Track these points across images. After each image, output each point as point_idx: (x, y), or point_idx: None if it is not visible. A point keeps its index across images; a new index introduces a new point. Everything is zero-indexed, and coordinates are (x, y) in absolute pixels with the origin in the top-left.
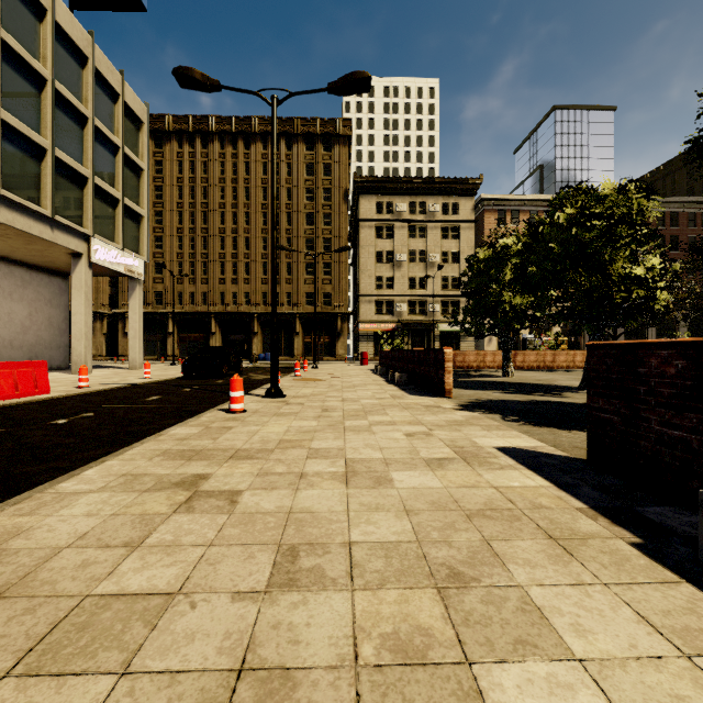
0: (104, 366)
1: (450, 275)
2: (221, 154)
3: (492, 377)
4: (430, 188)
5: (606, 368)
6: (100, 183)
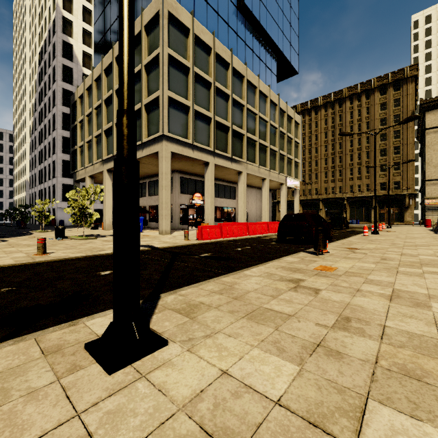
0: None
1: None
2: (325, 115)
3: None
4: None
5: None
6: (288, 156)
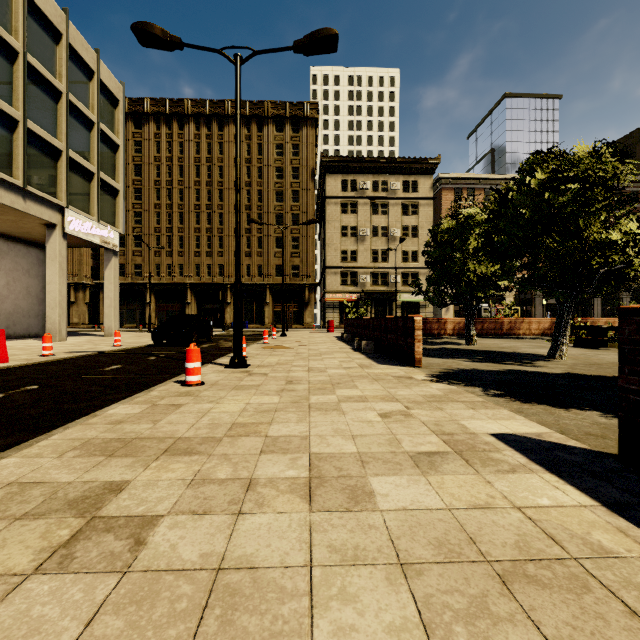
0: (83, 333)
1: (411, 248)
2: (196, 135)
3: (455, 344)
4: (391, 167)
5: None
6: (74, 157)
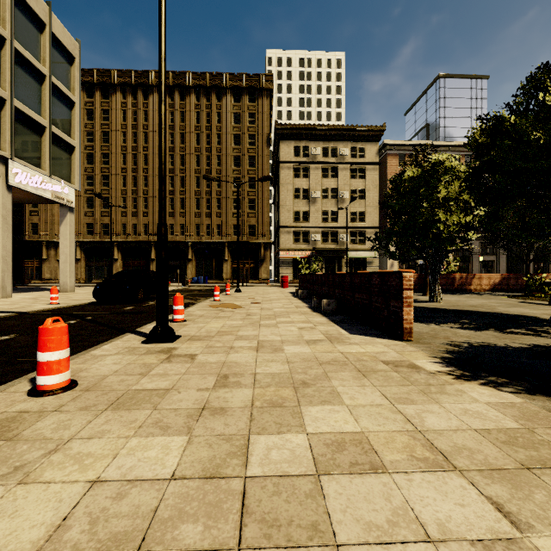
0: (45, 289)
1: (358, 209)
2: None
3: (418, 302)
4: (340, 134)
5: None
6: (21, 107)
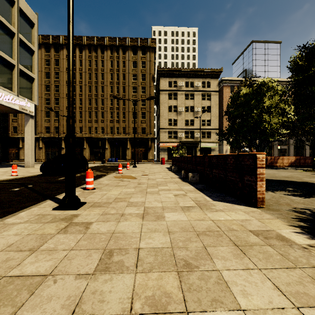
0: (18, 165)
1: (206, 118)
2: (89, 56)
3: None
4: (195, 74)
5: None
6: None
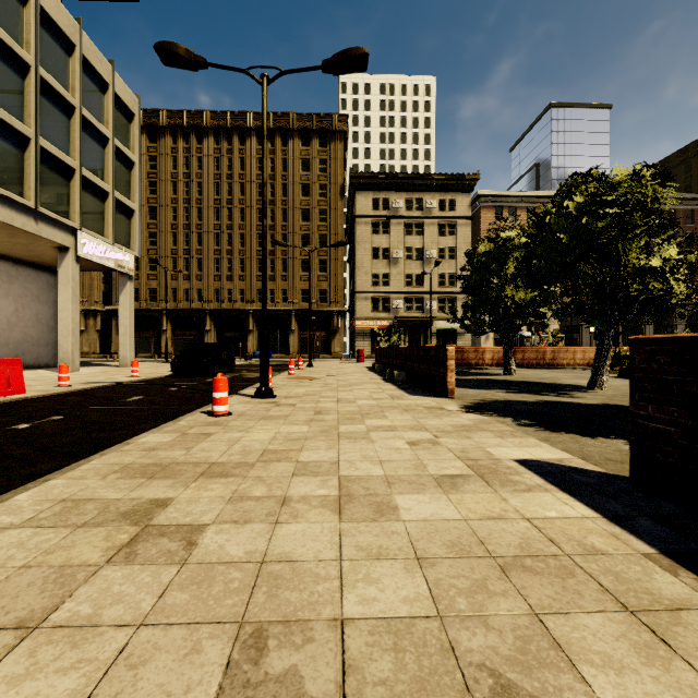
0: (96, 363)
1: (447, 271)
2: (216, 149)
3: (493, 375)
4: (426, 184)
5: (659, 368)
6: (88, 175)
